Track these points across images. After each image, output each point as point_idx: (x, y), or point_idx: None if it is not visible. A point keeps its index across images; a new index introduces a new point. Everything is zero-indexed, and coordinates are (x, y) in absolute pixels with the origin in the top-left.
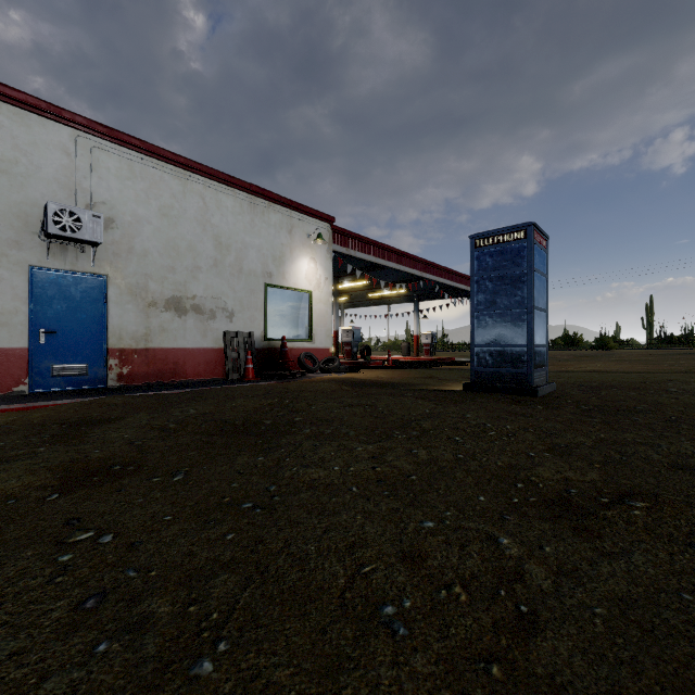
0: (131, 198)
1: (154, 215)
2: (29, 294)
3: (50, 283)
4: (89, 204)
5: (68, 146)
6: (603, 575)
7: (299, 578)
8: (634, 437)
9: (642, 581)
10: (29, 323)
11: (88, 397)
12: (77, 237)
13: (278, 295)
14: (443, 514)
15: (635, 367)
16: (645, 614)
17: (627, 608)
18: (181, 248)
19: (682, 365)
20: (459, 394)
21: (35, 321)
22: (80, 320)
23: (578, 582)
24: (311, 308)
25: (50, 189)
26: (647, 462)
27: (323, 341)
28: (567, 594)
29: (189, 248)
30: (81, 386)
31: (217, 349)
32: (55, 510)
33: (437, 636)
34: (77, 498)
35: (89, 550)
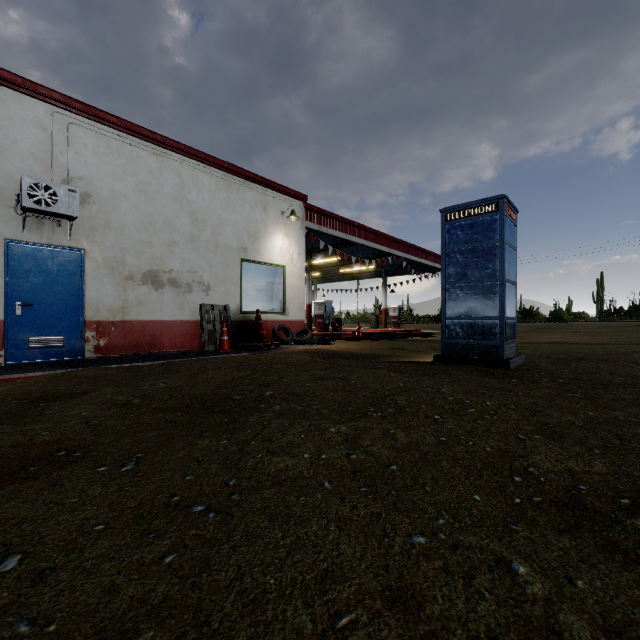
0: (108, 173)
1: (131, 191)
2: (5, 267)
3: (26, 257)
4: (66, 179)
5: (45, 121)
6: None
7: (249, 638)
8: (626, 415)
9: None
10: (5, 295)
11: (61, 370)
12: (53, 211)
13: (253, 270)
14: (434, 522)
15: (595, 339)
16: None
17: None
18: (158, 223)
19: (639, 337)
20: (431, 366)
21: (11, 294)
22: (57, 293)
23: None
24: (284, 283)
25: (26, 163)
26: None
27: (296, 314)
28: None
29: (166, 223)
30: (58, 357)
31: (194, 321)
32: None
33: None
34: (0, 497)
35: None
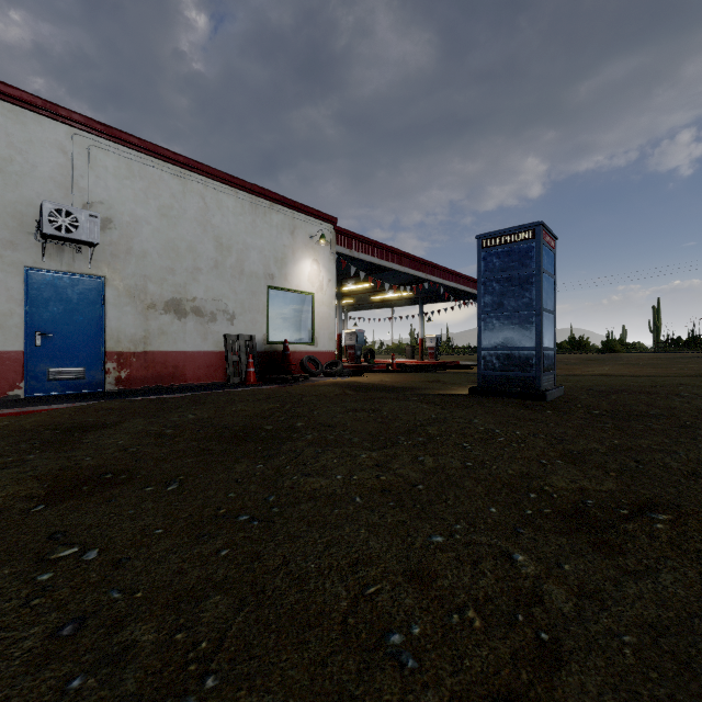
0: (130, 197)
1: (153, 215)
2: (25, 296)
3: (46, 285)
4: (86, 204)
5: (65, 144)
6: (629, 596)
7: (297, 600)
8: (650, 443)
9: (672, 604)
10: (25, 325)
11: (84, 402)
12: (74, 237)
13: (280, 298)
14: (453, 527)
15: (644, 371)
16: (679, 642)
17: (658, 636)
18: (181, 249)
19: (691, 369)
20: (466, 399)
21: (30, 324)
22: (77, 323)
23: (602, 605)
24: (313, 311)
25: (46, 188)
26: (665, 470)
27: (326, 344)
28: (591, 619)
29: (189, 249)
30: (78, 390)
31: (218, 352)
32: (40, 523)
33: (449, 670)
34: (64, 510)
35: (72, 567)
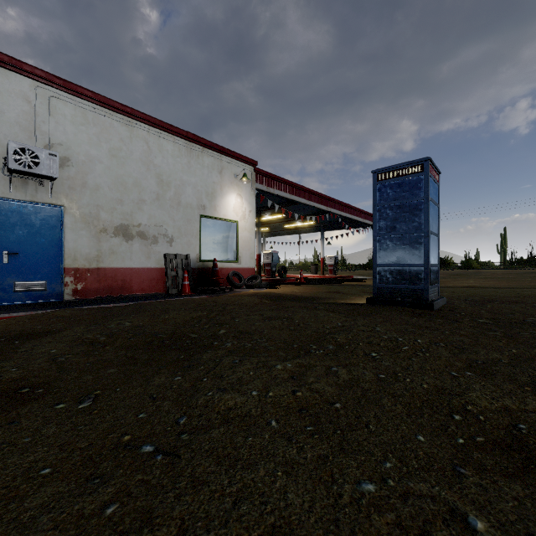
0: (85, 140)
1: (105, 156)
2: None
3: (12, 212)
4: (47, 145)
5: (29, 94)
6: None
7: None
8: None
9: None
10: None
11: (41, 310)
12: (35, 172)
13: (210, 224)
14: (382, 465)
15: (502, 283)
16: None
17: None
18: (128, 183)
19: None
20: (364, 307)
21: None
22: (40, 244)
23: None
24: (237, 235)
25: (12, 131)
26: None
27: (247, 262)
28: None
29: (135, 184)
30: (41, 299)
31: (159, 268)
32: None
33: None
34: None
35: None
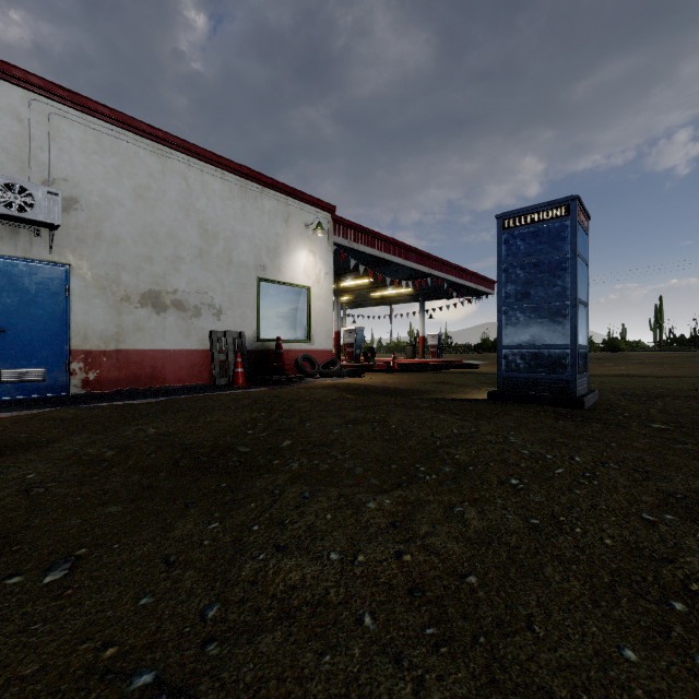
0: (99, 175)
1: (127, 196)
2: None
3: None
4: (47, 180)
5: (20, 110)
6: None
7: None
8: None
9: None
10: None
11: (34, 410)
12: (28, 217)
13: (273, 291)
14: None
15: (666, 371)
16: None
17: None
18: (160, 235)
19: None
20: (486, 405)
21: None
22: (36, 317)
23: None
24: (309, 306)
25: None
26: None
27: (323, 342)
28: None
29: (169, 235)
30: (37, 394)
31: (203, 350)
32: None
33: None
34: None
35: None
